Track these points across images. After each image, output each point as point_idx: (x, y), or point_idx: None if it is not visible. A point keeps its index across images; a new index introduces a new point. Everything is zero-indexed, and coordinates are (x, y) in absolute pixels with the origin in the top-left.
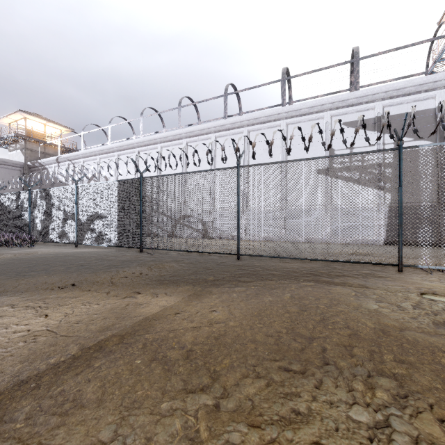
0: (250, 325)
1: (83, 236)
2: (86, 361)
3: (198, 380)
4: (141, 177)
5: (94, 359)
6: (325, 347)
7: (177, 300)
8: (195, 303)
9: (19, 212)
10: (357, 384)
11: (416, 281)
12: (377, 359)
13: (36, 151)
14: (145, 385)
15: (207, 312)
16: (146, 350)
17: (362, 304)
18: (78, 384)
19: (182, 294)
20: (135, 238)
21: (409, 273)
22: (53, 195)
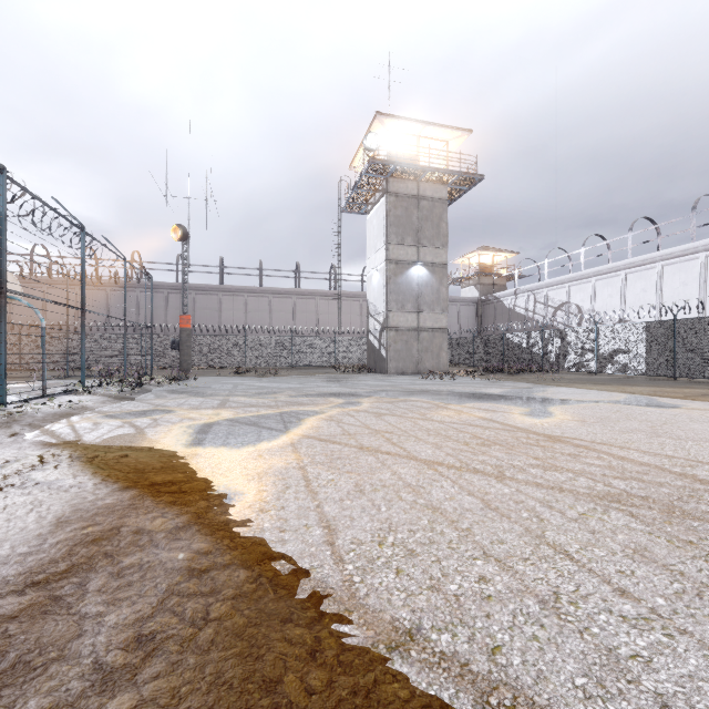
0: None
1: (603, 366)
2: None
3: None
4: (674, 319)
5: None
6: None
7: None
8: None
9: (529, 347)
10: None
11: None
12: None
13: (486, 284)
14: None
15: None
16: None
17: None
18: None
19: None
20: (666, 369)
21: None
22: (568, 334)
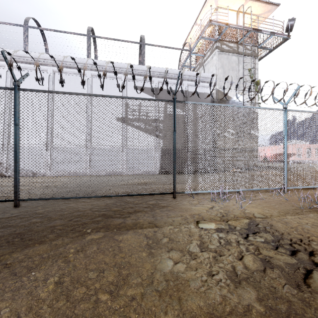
0: None
1: None
2: None
3: None
4: None
5: None
6: None
7: None
8: None
9: None
10: None
11: (187, 206)
12: None
13: None
14: None
15: None
16: None
17: (156, 264)
18: None
19: None
20: None
21: (180, 199)
22: None
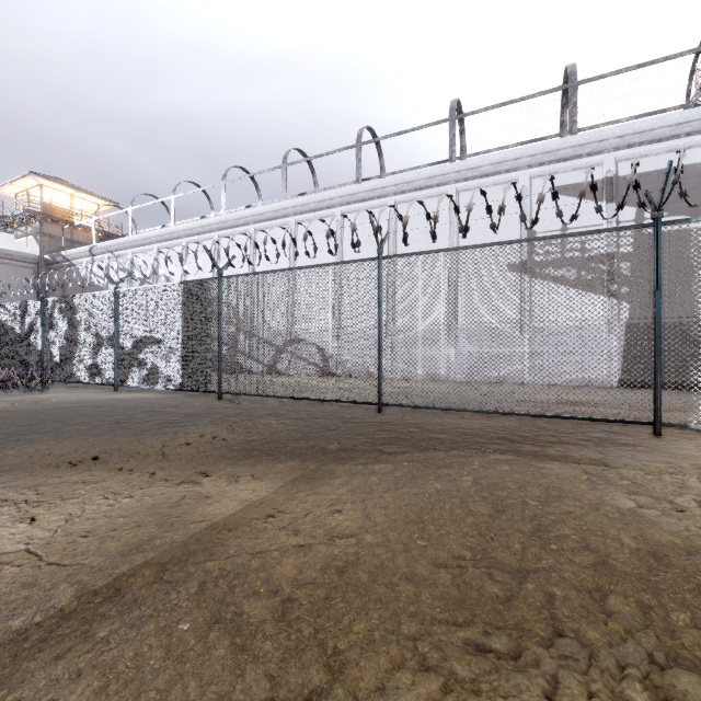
0: (404, 543)
1: (126, 372)
2: (83, 624)
3: (301, 677)
4: (220, 276)
5: (99, 620)
6: (550, 593)
7: (272, 488)
8: (304, 495)
9: (25, 334)
10: (634, 691)
11: (690, 452)
12: (660, 624)
13: (58, 237)
14: (191, 689)
15: (325, 514)
16: (203, 599)
17: (605, 498)
18: (55, 683)
19: (282, 477)
20: (210, 377)
21: (673, 438)
22: (79, 307)
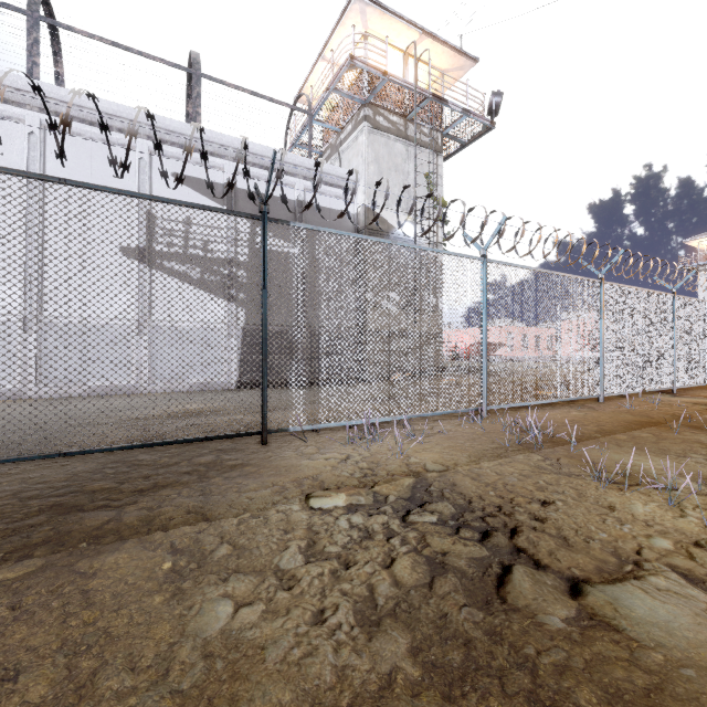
0: None
1: None
2: None
3: None
4: None
5: None
6: None
7: None
8: None
9: None
10: None
11: (291, 462)
12: None
13: None
14: None
15: None
16: None
17: (188, 618)
18: None
19: None
20: None
21: (277, 444)
22: None
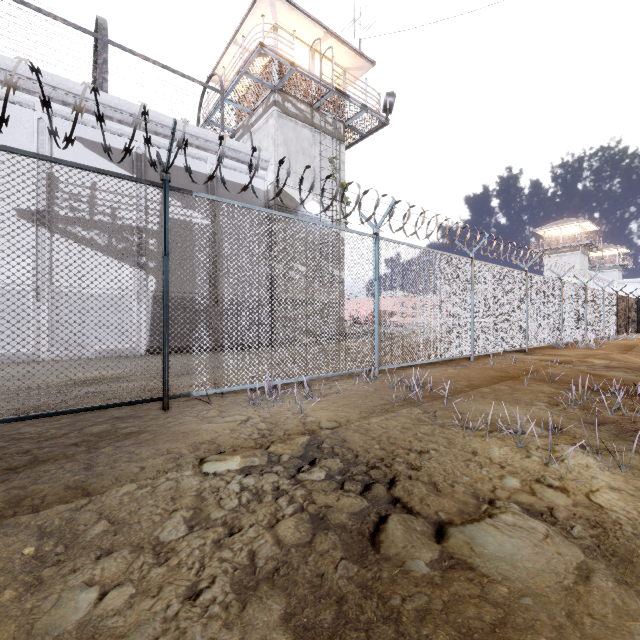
0: None
1: None
2: None
3: None
4: None
5: None
6: None
7: None
8: None
9: None
10: None
11: (191, 426)
12: None
13: None
14: None
15: None
16: None
17: (40, 613)
18: None
19: None
20: None
21: (179, 410)
22: None
